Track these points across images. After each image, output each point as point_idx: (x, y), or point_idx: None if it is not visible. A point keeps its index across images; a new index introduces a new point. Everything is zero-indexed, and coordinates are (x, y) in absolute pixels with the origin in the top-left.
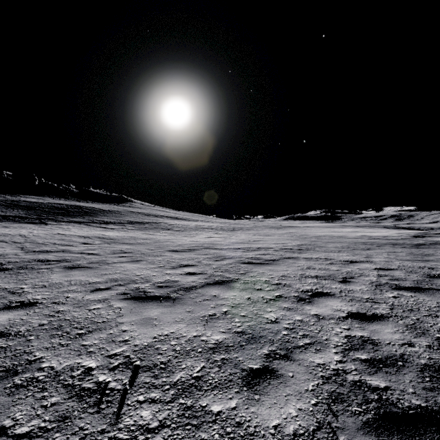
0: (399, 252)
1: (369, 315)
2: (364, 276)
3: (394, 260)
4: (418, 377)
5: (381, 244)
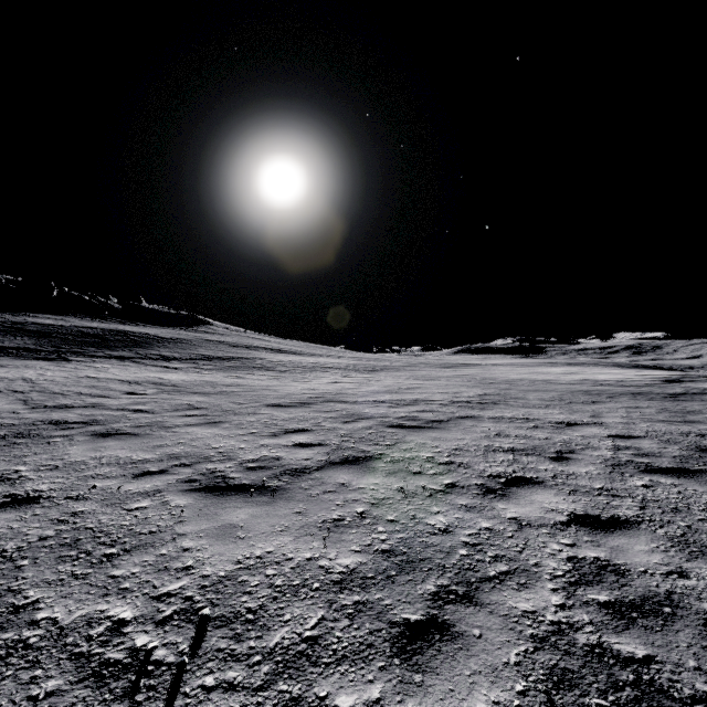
0: (645, 408)
1: (606, 519)
2: (592, 449)
3: (639, 421)
4: (701, 636)
5: (614, 394)
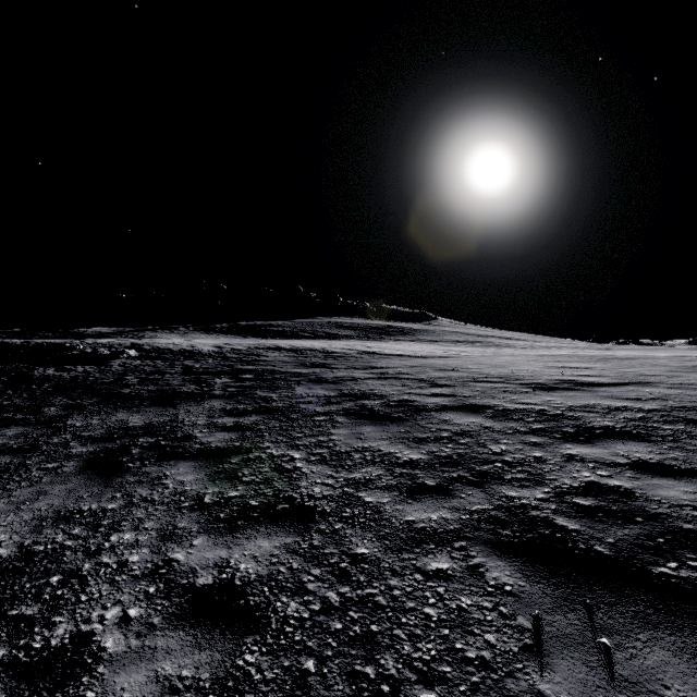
0: None
1: None
2: None
3: None
4: None
5: None
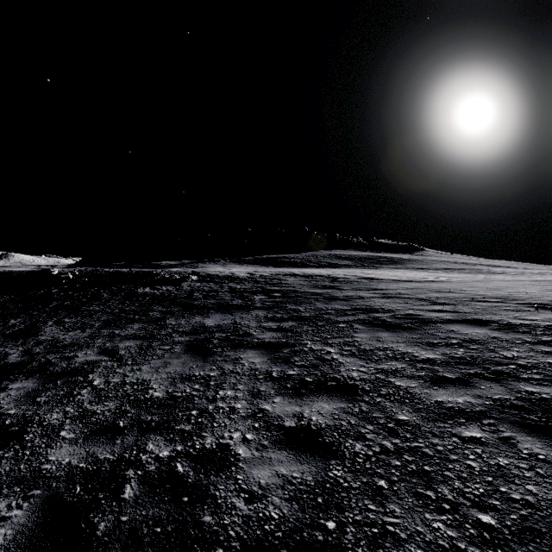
0: None
1: None
2: None
3: None
4: None
5: None
